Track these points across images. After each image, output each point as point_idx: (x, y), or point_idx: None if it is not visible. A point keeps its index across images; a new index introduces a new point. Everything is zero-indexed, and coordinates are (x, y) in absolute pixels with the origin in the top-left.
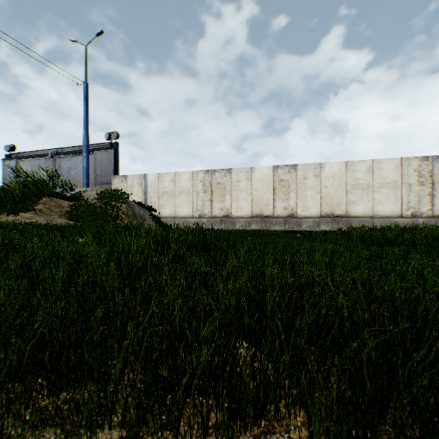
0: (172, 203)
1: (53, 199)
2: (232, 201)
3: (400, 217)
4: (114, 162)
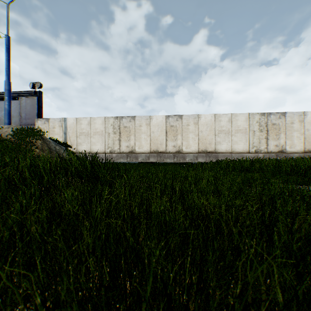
0: (88, 141)
1: None
2: (136, 140)
3: (248, 153)
4: (38, 107)
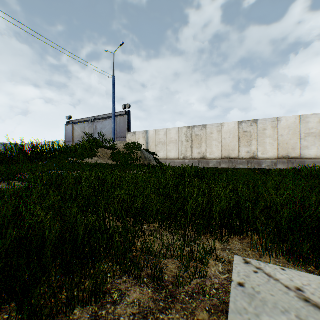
0: (165, 149)
1: (103, 149)
2: (207, 147)
3: None
4: (127, 123)
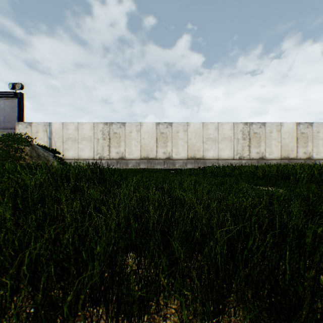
0: (76, 147)
1: None
2: (126, 147)
3: (233, 159)
4: (18, 110)
